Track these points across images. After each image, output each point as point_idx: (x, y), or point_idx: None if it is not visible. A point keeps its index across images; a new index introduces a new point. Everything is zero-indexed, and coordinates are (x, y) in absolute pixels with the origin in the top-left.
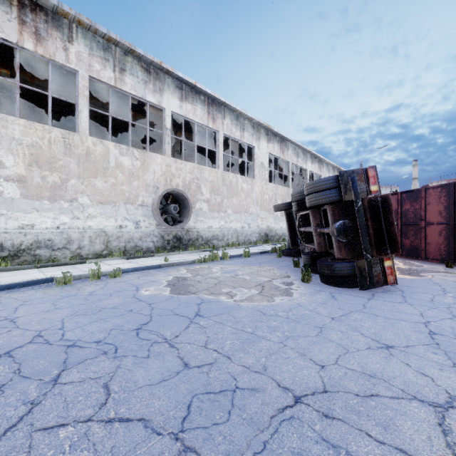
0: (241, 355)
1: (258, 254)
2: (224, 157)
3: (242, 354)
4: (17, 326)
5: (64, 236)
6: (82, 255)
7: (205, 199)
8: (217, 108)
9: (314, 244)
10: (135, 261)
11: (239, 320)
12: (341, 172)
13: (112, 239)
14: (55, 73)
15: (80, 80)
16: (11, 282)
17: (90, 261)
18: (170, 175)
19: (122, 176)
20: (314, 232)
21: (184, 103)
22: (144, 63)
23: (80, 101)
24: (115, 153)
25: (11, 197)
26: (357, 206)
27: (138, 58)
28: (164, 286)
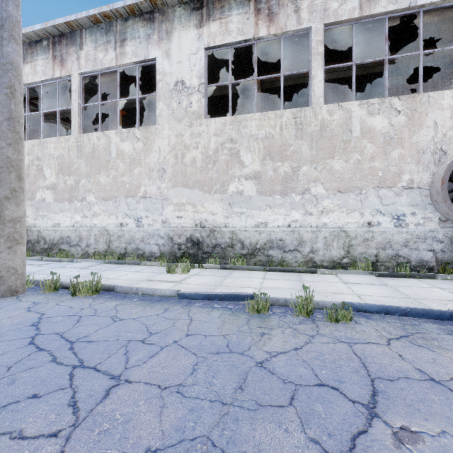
0: None
1: None
2: None
3: None
4: (78, 423)
5: (295, 236)
6: (315, 261)
7: None
8: None
9: None
10: (391, 282)
11: None
12: None
13: (355, 242)
14: (293, 55)
15: (313, 37)
16: (225, 287)
17: (322, 270)
18: None
19: (371, 147)
20: None
21: None
22: None
23: (313, 64)
24: (359, 116)
25: (249, 195)
26: None
27: None
28: None
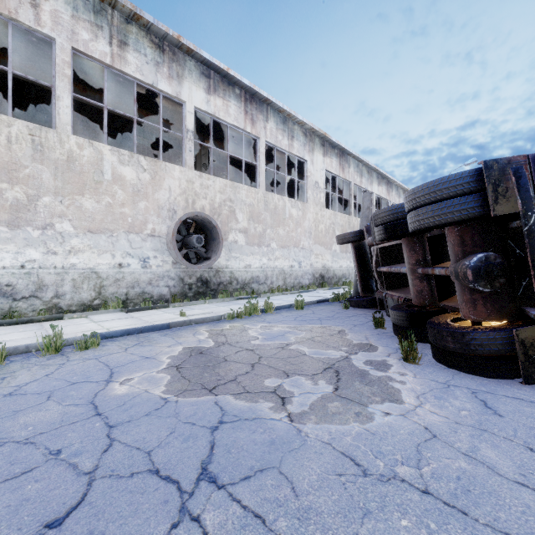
0: None
1: (315, 303)
2: (266, 178)
3: None
4: None
5: (32, 280)
6: (61, 306)
7: (241, 229)
8: (258, 107)
9: (403, 292)
10: (137, 315)
11: (306, 503)
12: (488, 161)
13: (107, 282)
14: (28, 47)
15: (58, 52)
16: None
17: (70, 315)
18: (193, 195)
19: (122, 193)
20: (411, 274)
21: (213, 97)
22: (155, 37)
23: (58, 83)
24: (111, 161)
25: None
26: (527, 225)
27: (146, 28)
28: (162, 369)
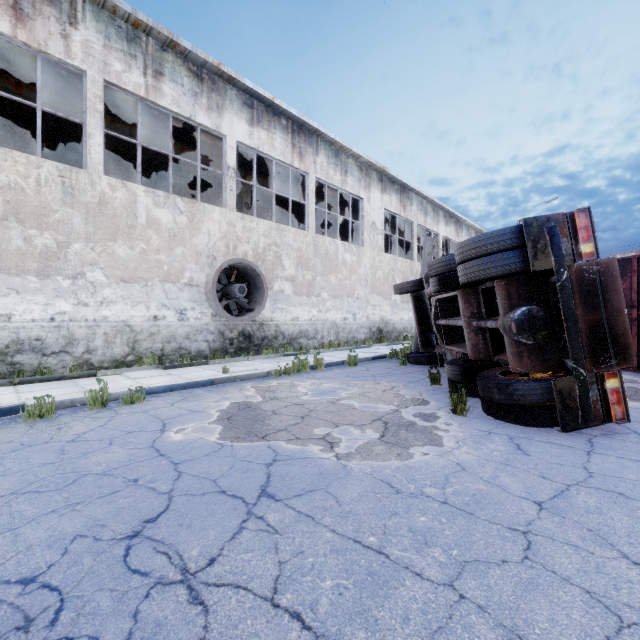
0: (359, 636)
1: (370, 360)
2: (316, 216)
3: (362, 633)
4: None
5: (62, 333)
6: (92, 363)
7: (288, 277)
8: (307, 139)
9: (462, 346)
10: (176, 372)
11: (347, 509)
12: (527, 219)
13: (141, 337)
14: (53, 78)
15: (90, 85)
16: None
17: (103, 372)
18: (234, 239)
19: (157, 239)
20: (466, 327)
21: (256, 129)
22: (193, 65)
23: (90, 119)
24: (146, 203)
25: None
26: (560, 281)
27: (183, 55)
28: (213, 421)
